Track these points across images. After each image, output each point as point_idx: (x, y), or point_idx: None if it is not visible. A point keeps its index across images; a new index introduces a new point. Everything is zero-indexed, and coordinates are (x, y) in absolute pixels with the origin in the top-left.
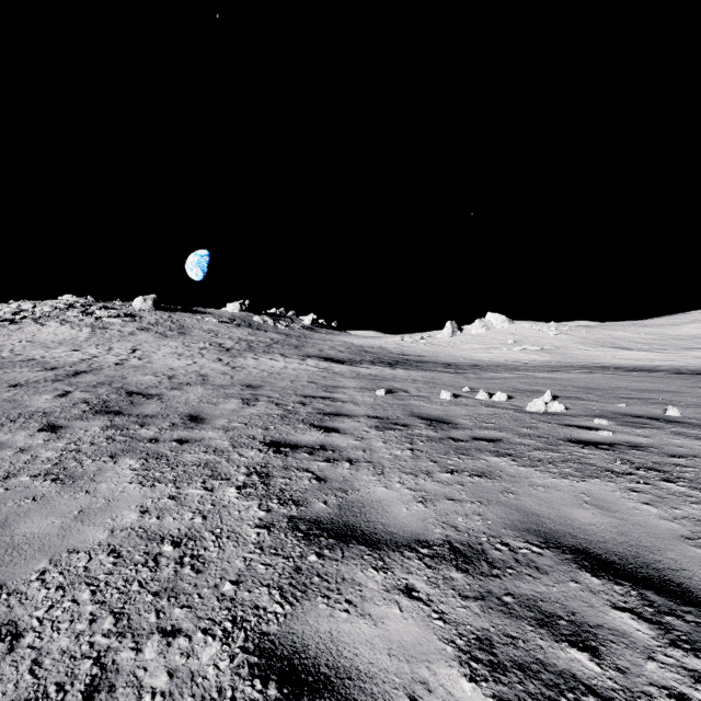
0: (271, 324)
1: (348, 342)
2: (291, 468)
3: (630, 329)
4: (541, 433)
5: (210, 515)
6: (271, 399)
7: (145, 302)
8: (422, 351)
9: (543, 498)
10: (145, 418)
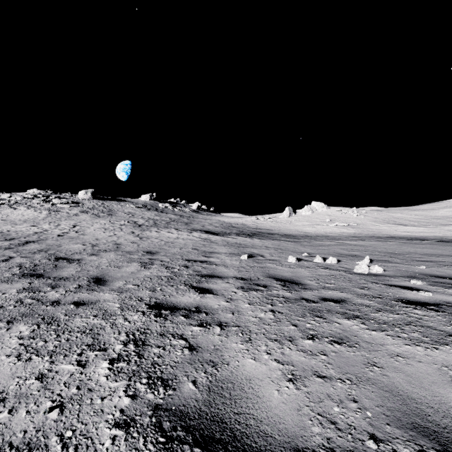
0: (170, 209)
1: (221, 220)
2: (167, 334)
3: (405, 212)
4: (374, 293)
5: (70, 405)
6: (163, 262)
7: (86, 194)
8: (270, 226)
9: (410, 374)
10: (58, 281)
